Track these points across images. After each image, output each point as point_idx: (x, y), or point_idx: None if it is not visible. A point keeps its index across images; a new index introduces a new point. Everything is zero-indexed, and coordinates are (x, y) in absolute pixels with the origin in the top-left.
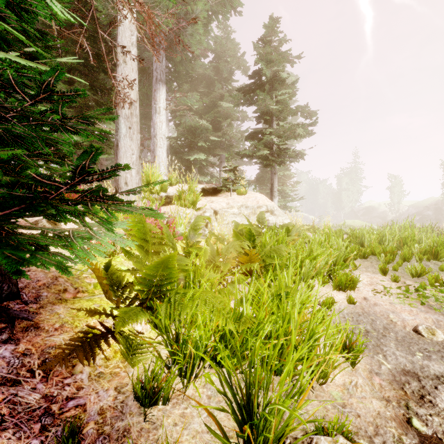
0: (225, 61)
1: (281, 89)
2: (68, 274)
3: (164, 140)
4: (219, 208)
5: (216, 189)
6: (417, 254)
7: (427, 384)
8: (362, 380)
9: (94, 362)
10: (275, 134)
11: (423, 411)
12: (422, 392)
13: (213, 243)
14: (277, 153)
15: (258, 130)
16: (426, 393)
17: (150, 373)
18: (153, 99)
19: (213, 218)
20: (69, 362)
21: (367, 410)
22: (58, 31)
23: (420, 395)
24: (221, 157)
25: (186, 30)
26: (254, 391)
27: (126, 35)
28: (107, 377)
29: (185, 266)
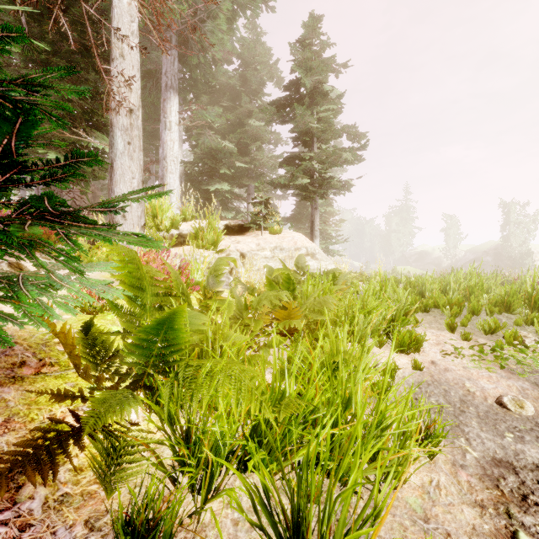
0: (254, 69)
1: (323, 104)
2: (3, 343)
3: (177, 164)
4: (247, 250)
5: (243, 227)
6: (488, 306)
7: (527, 478)
8: (445, 477)
9: (55, 479)
10: (316, 159)
11: (530, 519)
12: (523, 490)
13: (239, 294)
14: (319, 183)
15: (295, 153)
16: (528, 491)
17: (143, 495)
18: (162, 111)
19: (239, 262)
20: (11, 482)
21: (458, 524)
22: (31, 12)
23: (521, 495)
24: (249, 189)
25: (205, 24)
26: (308, 521)
27: (124, 21)
28: (74, 502)
29: (201, 325)
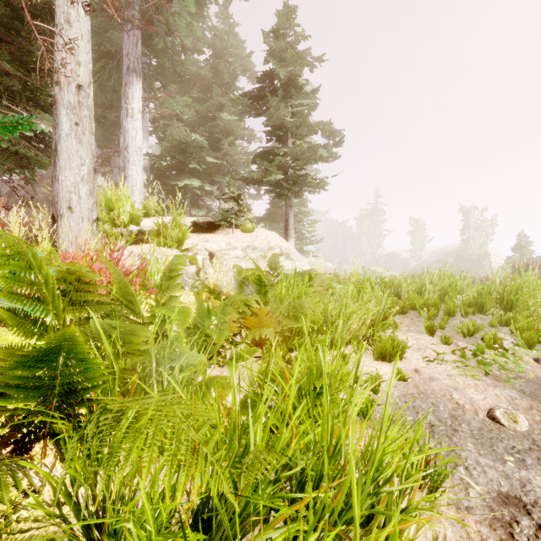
0: (226, 61)
1: (298, 98)
2: None
3: (140, 155)
4: (217, 249)
5: (212, 224)
6: (463, 308)
7: None
8: (451, 530)
9: None
10: (290, 155)
11: None
12: None
13: (207, 297)
14: (294, 180)
15: (269, 148)
16: None
17: None
18: (123, 96)
19: (208, 262)
20: None
21: None
22: None
23: None
24: (221, 186)
25: (172, 5)
26: None
27: None
28: None
29: (139, 343)
